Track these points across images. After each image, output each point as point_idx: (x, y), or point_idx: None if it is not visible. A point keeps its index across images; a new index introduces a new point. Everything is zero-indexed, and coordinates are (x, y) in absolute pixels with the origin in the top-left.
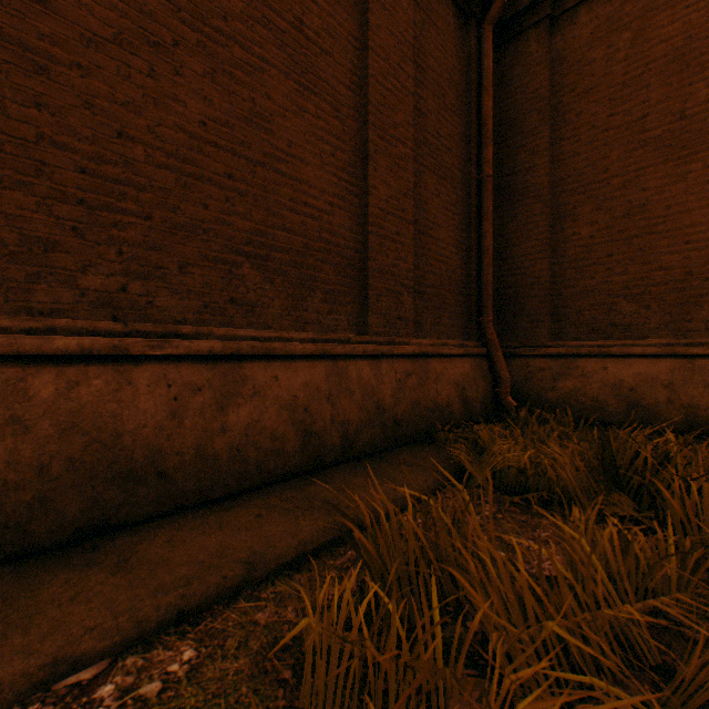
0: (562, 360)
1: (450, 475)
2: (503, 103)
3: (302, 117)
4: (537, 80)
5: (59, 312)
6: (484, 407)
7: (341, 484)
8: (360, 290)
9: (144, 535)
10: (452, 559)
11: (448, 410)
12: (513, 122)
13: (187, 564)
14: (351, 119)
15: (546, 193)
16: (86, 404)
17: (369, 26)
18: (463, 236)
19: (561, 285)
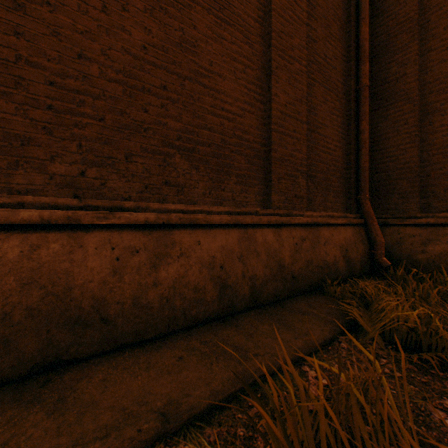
0: (431, 228)
1: (357, 343)
2: (376, 30)
3: (220, 43)
4: (407, 6)
5: (33, 192)
6: (362, 264)
7: (250, 330)
8: (265, 175)
9: (86, 372)
10: (368, 445)
11: (334, 267)
12: (385, 43)
13: (111, 410)
14: (258, 44)
15: (415, 95)
16: (45, 263)
17: None
18: (344, 133)
19: (428, 168)
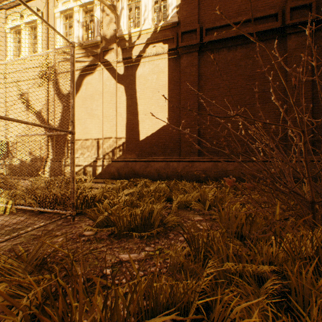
0: None
1: None
2: None
3: (264, 110)
4: None
5: (221, 156)
6: None
7: None
8: (285, 144)
9: None
10: None
11: None
12: None
13: None
14: (281, 102)
15: None
16: (223, 167)
17: (287, 75)
18: None
19: None
